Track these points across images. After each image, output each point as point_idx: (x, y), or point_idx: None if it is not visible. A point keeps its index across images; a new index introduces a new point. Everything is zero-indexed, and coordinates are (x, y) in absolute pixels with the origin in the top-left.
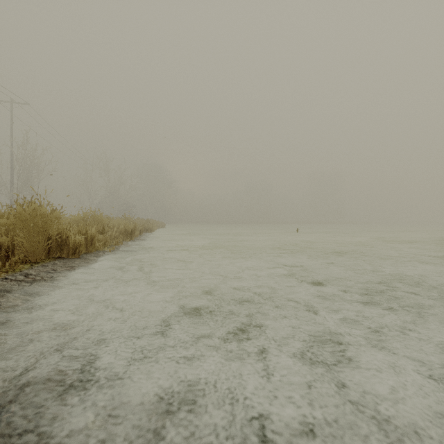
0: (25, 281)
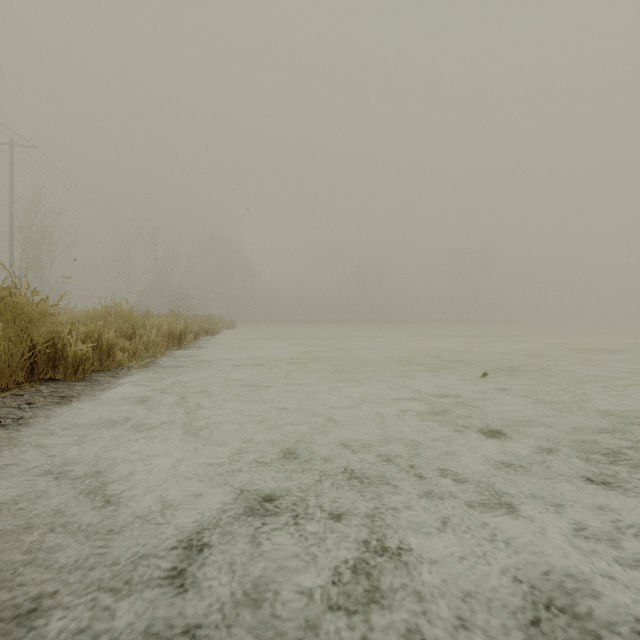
0: None
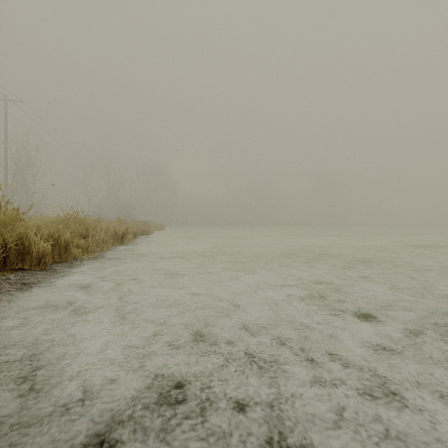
0: None
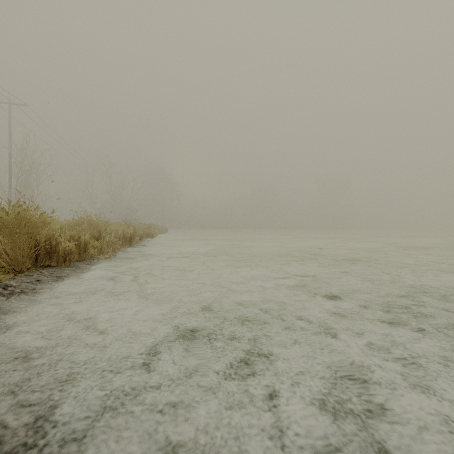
0: (1, 294)
